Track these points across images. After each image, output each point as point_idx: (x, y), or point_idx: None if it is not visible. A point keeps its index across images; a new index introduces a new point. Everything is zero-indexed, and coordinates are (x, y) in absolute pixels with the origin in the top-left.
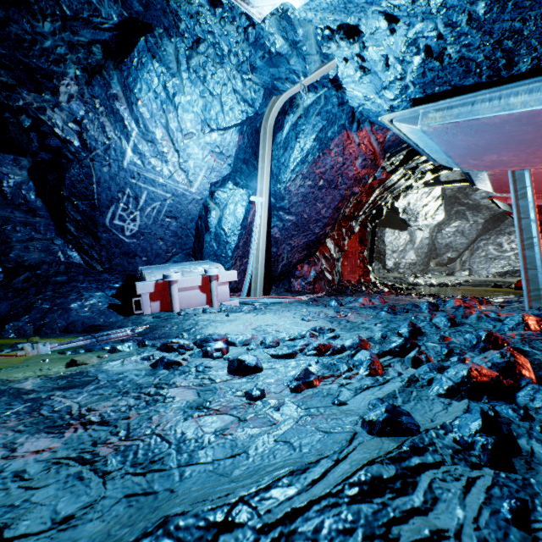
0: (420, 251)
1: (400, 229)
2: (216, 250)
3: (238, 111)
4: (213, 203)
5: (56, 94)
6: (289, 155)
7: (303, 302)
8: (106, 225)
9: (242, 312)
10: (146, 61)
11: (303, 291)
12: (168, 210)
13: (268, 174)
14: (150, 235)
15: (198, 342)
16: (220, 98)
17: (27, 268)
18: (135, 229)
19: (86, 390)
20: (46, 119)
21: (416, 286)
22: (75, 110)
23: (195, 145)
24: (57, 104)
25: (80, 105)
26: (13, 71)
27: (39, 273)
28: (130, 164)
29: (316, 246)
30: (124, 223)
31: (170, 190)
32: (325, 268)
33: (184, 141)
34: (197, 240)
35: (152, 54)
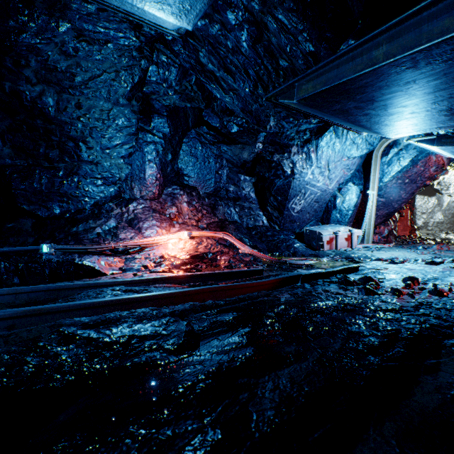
0: (447, 212)
1: (429, 195)
2: (338, 218)
3: (364, 149)
4: (339, 194)
5: (290, 154)
6: (391, 168)
7: (397, 247)
8: (288, 207)
9: (374, 250)
10: (330, 135)
11: (379, 242)
12: (316, 198)
13: (377, 179)
14: (304, 211)
15: (388, 259)
16: (357, 144)
17: (252, 228)
18: (299, 209)
19: (389, 266)
20: (282, 164)
21: (448, 240)
22: (294, 159)
23: (337, 166)
24: (289, 158)
25: (297, 156)
26: (274, 146)
27: (259, 231)
28: (307, 179)
29: (391, 214)
30: (296, 206)
31: (320, 188)
32: (393, 227)
33: (333, 165)
34: (326, 213)
35: (333, 132)
